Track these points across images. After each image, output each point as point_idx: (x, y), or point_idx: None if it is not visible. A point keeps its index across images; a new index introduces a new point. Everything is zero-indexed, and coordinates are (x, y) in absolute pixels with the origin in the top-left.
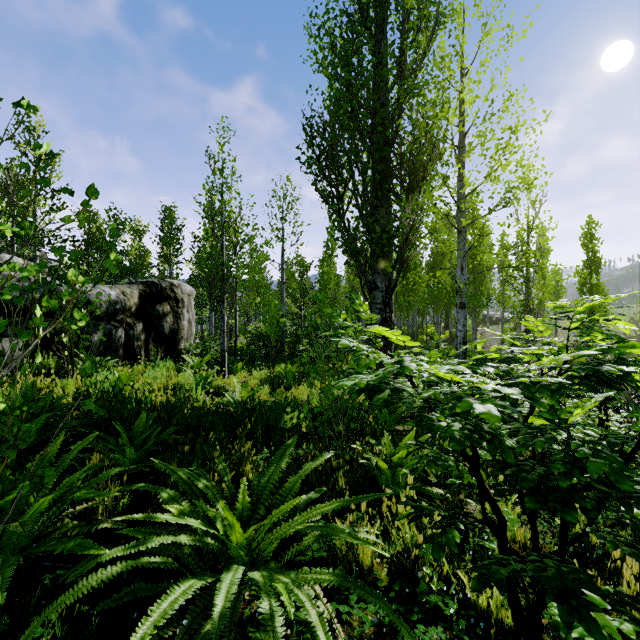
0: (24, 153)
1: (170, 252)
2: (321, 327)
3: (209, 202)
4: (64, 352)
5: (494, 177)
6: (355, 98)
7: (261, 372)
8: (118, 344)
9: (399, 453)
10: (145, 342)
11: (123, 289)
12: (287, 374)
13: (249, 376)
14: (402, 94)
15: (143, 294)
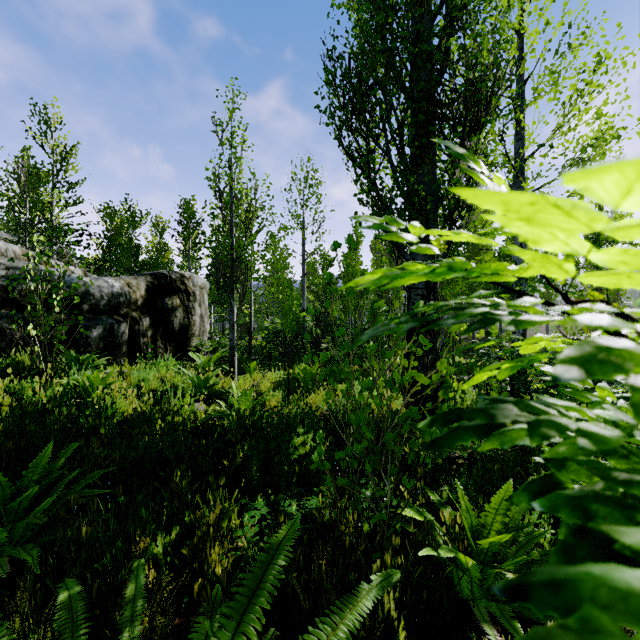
0: (41, 145)
1: (189, 247)
2: (348, 298)
3: (216, 177)
4: (37, 347)
5: (568, 128)
6: (392, 12)
7: (276, 373)
8: (121, 340)
9: (496, 537)
10: (152, 339)
11: (128, 280)
12: (305, 376)
13: (264, 377)
14: (455, 5)
15: (151, 286)
